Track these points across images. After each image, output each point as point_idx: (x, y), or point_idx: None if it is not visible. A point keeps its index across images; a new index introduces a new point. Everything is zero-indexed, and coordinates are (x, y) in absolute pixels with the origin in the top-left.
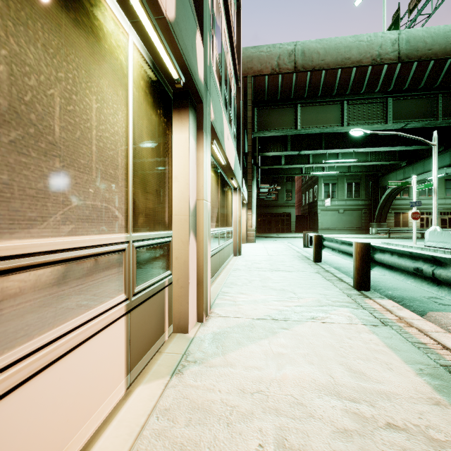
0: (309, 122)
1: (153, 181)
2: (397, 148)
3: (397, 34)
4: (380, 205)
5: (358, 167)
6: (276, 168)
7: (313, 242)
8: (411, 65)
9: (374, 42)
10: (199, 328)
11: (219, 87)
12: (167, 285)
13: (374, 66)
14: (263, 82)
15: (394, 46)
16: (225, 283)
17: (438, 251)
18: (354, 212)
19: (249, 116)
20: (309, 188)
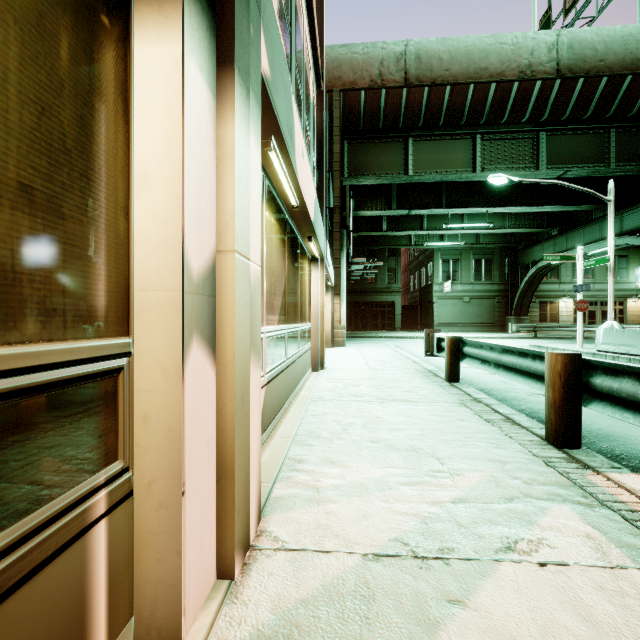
0: (425, 164)
1: (0, 144)
2: (548, 208)
3: (555, 35)
4: (521, 291)
5: (490, 236)
6: (374, 236)
7: (447, 349)
8: (574, 83)
9: (522, 46)
10: (217, 613)
11: (286, 55)
12: (102, 512)
13: (522, 82)
14: (358, 100)
15: (552, 54)
16: (296, 434)
17: (620, 358)
18: (484, 301)
19: (335, 152)
20: (421, 266)
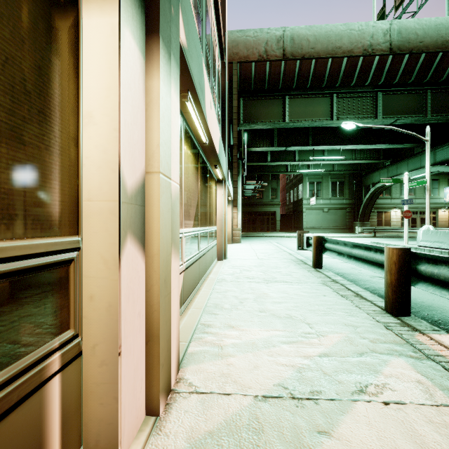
0: (297, 115)
1: None
2: (383, 146)
3: (388, 24)
4: (364, 204)
5: (342, 166)
6: (261, 165)
7: (313, 244)
8: (402, 58)
9: (365, 32)
10: (146, 442)
11: (198, 34)
12: (57, 369)
13: (365, 57)
14: (250, 69)
15: (386, 37)
16: (206, 306)
17: (434, 251)
18: (339, 211)
19: (234, 106)
20: (294, 187)
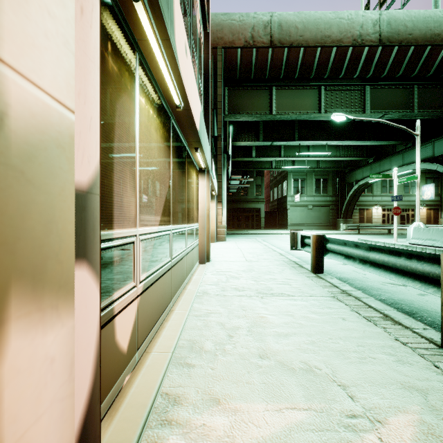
0: (284, 107)
1: None
2: (368, 142)
3: (378, 14)
4: (347, 201)
5: (326, 163)
6: (246, 161)
7: (312, 245)
8: (391, 50)
9: (355, 21)
10: None
11: None
12: None
13: (355, 47)
14: (235, 56)
15: (376, 28)
16: (176, 346)
17: (427, 249)
18: (322, 208)
19: (219, 94)
20: (278, 184)
